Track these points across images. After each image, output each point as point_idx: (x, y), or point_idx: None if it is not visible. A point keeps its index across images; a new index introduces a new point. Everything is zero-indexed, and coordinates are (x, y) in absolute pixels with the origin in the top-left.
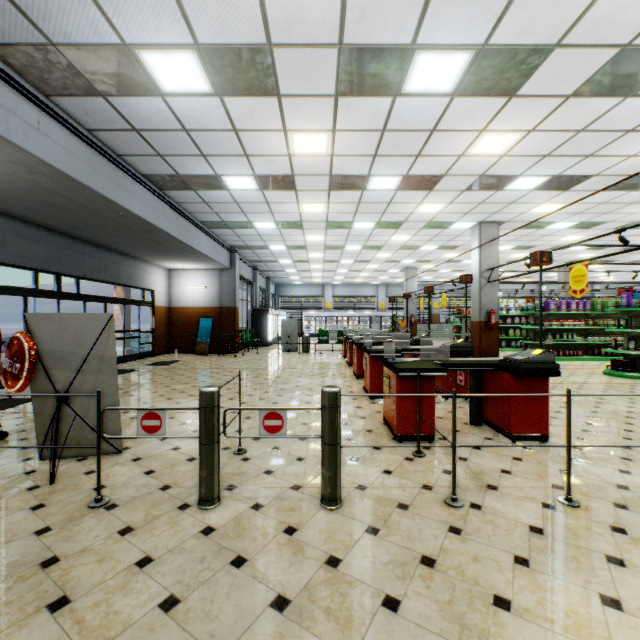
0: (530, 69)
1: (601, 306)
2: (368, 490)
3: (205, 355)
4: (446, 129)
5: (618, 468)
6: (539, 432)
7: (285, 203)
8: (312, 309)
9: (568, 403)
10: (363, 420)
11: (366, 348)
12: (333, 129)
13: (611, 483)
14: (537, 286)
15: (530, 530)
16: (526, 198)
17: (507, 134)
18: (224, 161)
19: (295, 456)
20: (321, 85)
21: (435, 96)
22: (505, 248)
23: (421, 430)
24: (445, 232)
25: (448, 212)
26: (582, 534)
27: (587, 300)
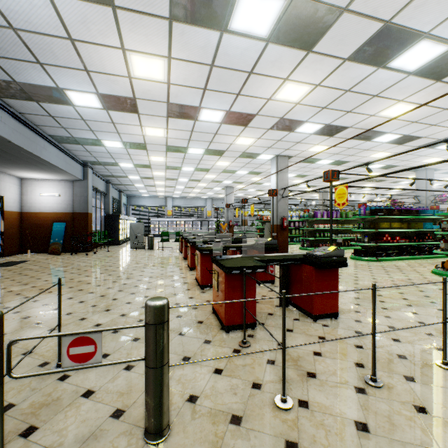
0: (325, 28)
1: (345, 215)
2: (199, 401)
3: (58, 254)
4: (260, 73)
5: (391, 337)
6: (332, 311)
7: (130, 125)
8: (157, 215)
9: (374, 295)
10: (195, 311)
11: (198, 246)
12: (169, 56)
13: (393, 354)
14: (306, 202)
15: (357, 428)
16: (307, 140)
17: (302, 85)
18: (64, 73)
19: (124, 364)
20: (155, 3)
21: (254, 39)
22: (290, 176)
23: (245, 319)
24: (254, 161)
25: (257, 146)
26: (398, 423)
27: (338, 211)
